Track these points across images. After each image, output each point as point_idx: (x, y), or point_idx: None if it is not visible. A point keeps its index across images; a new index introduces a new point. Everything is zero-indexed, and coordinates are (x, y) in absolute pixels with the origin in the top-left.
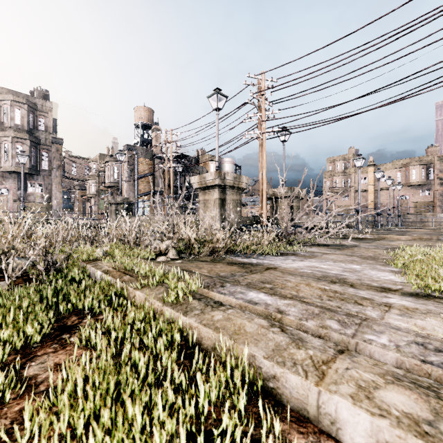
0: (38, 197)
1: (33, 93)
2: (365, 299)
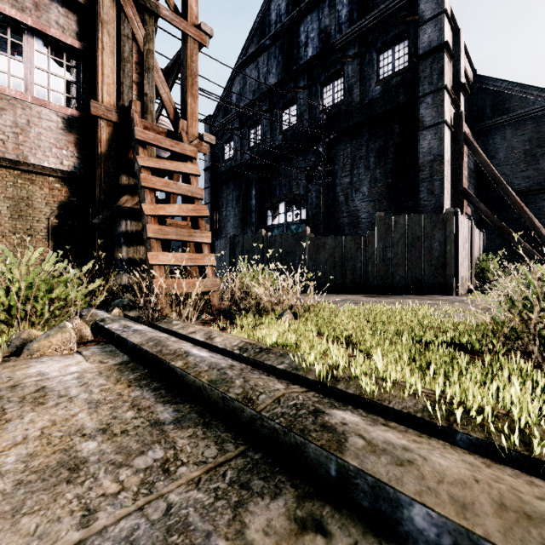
0: None
1: None
2: (1, 397)
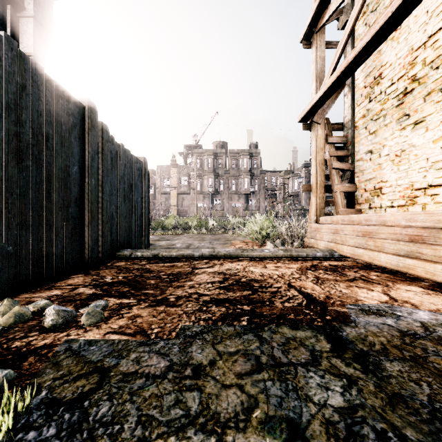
0: (253, 207)
1: (250, 146)
2: None
